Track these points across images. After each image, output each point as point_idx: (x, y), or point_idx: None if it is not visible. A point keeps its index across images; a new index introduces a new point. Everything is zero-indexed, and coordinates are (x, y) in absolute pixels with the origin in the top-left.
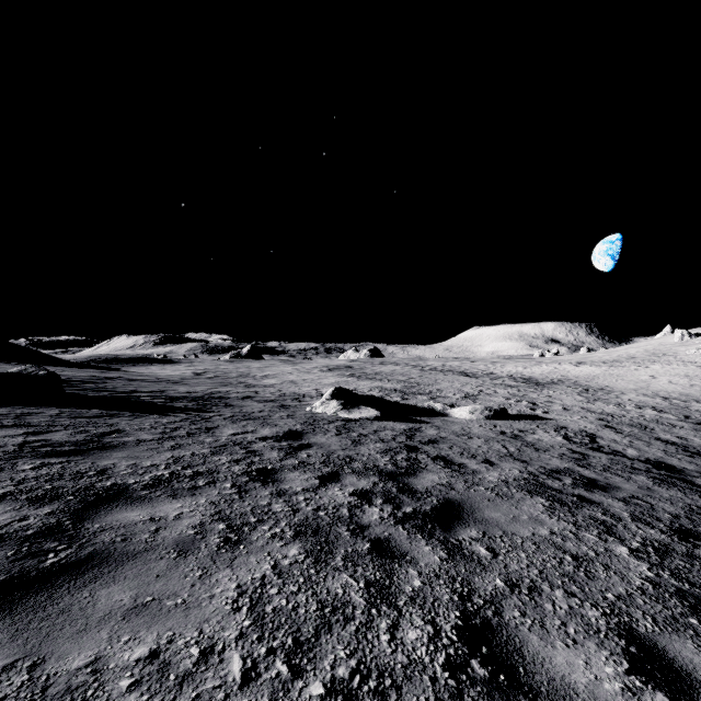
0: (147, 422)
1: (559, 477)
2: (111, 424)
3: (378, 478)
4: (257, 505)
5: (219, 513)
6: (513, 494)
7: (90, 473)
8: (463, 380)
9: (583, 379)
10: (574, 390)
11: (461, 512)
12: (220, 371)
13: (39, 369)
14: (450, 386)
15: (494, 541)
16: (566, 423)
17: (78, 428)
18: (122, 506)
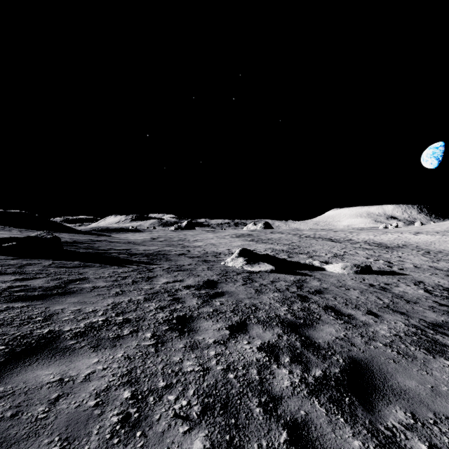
0: (107, 271)
1: (444, 331)
2: (81, 273)
3: (281, 329)
4: (169, 362)
5: (130, 372)
6: (413, 353)
7: (37, 319)
8: (331, 244)
9: (422, 244)
10: (418, 252)
11: (373, 377)
12: (168, 237)
13: (48, 234)
14: (322, 248)
15: (432, 432)
16: (421, 278)
17: (55, 276)
18: (41, 360)
